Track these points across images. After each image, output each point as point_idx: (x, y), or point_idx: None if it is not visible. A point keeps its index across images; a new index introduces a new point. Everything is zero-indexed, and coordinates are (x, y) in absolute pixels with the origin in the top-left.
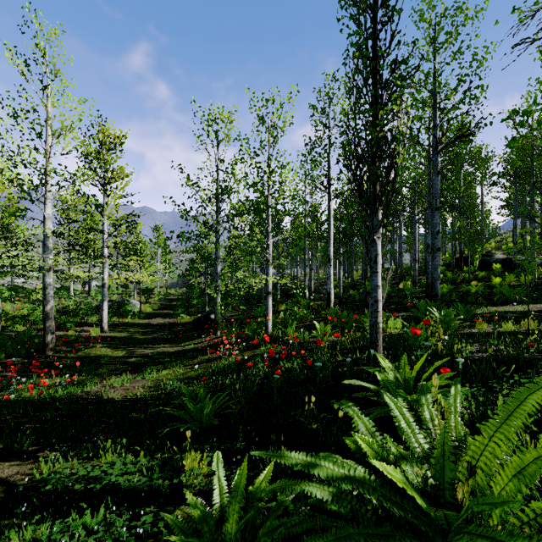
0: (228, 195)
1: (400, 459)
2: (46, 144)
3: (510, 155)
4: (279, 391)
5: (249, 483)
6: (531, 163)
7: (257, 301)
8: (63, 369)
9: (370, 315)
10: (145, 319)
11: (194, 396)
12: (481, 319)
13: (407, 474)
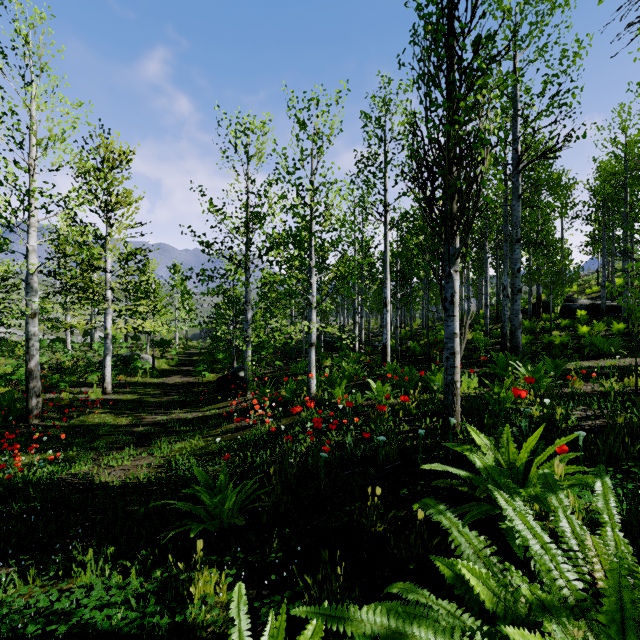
0: (260, 220)
1: (540, 611)
2: (29, 157)
3: (599, 180)
4: (327, 474)
5: (288, 624)
6: (624, 190)
7: (297, 355)
8: (49, 442)
9: (445, 372)
10: (159, 378)
11: (212, 484)
12: (575, 376)
13: (556, 639)
